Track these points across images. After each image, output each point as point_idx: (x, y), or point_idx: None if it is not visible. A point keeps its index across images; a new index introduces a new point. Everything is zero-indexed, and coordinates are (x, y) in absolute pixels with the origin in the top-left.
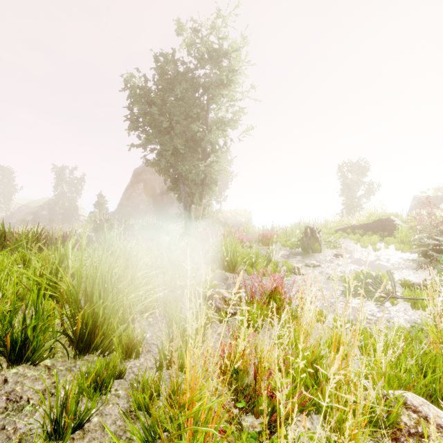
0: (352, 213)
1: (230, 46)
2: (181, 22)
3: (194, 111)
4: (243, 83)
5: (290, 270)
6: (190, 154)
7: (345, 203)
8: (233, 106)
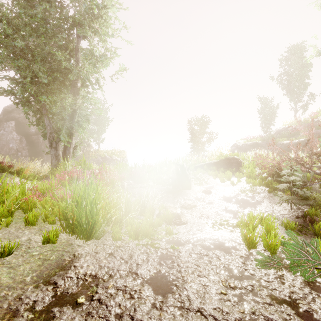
0: (198, 154)
1: None
2: None
3: (58, 35)
4: (115, 18)
5: (170, 219)
6: (56, 85)
7: (194, 147)
8: (105, 41)
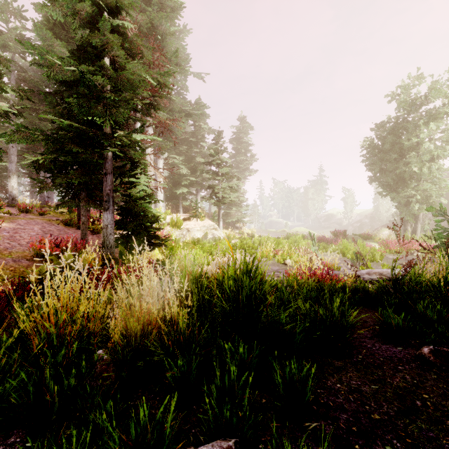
0: None
1: (428, 89)
2: (389, 95)
3: (393, 156)
4: (424, 126)
5: (372, 261)
6: (401, 183)
7: None
8: (424, 142)
